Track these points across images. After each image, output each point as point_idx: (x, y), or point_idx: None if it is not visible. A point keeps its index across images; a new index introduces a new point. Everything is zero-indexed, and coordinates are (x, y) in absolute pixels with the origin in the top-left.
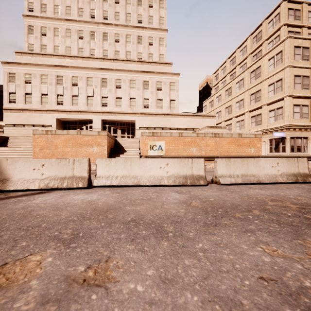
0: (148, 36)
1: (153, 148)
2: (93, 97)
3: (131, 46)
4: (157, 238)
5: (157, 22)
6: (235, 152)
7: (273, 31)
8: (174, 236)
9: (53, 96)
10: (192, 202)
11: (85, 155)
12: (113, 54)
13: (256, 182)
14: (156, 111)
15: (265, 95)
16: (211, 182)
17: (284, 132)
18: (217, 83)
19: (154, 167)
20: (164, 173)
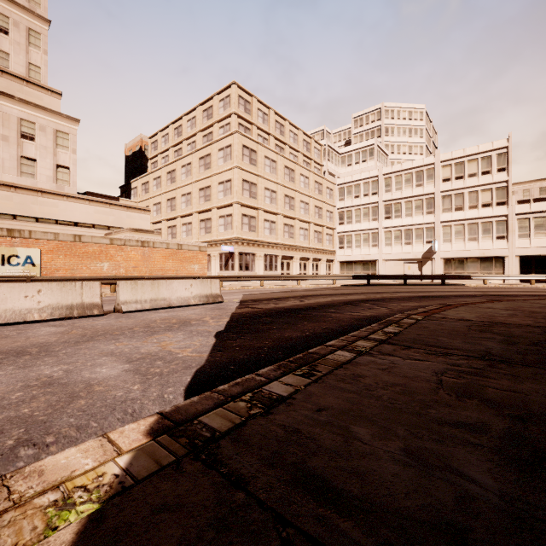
0: None
1: (10, 261)
2: None
3: None
4: (18, 356)
5: None
6: (173, 270)
7: (225, 115)
8: (38, 352)
9: None
10: (71, 332)
11: None
12: None
13: (166, 306)
14: (20, 181)
15: (215, 195)
16: (114, 312)
17: (233, 246)
18: (156, 156)
19: (13, 296)
20: (33, 304)
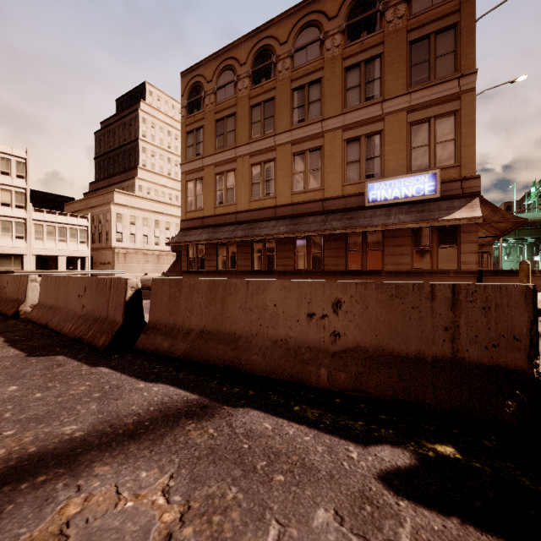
0: None
1: None
2: None
3: None
4: None
5: None
6: None
7: None
8: None
9: None
10: None
11: None
12: None
13: None
14: None
15: None
16: (17, 319)
17: None
18: None
19: None
20: None
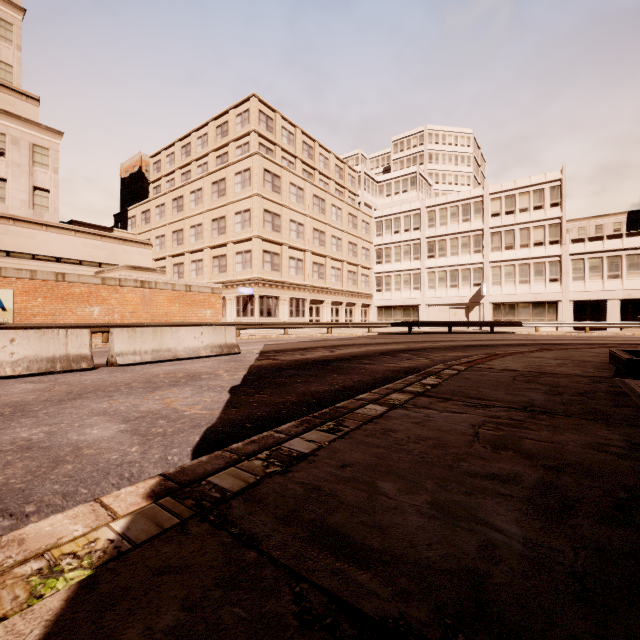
0: None
1: None
2: None
3: None
4: None
5: None
6: (180, 316)
7: (242, 132)
8: (12, 413)
9: None
10: (53, 389)
11: None
12: None
13: (172, 358)
14: None
15: (231, 228)
16: (106, 365)
17: (253, 288)
18: (160, 180)
19: None
20: (4, 357)
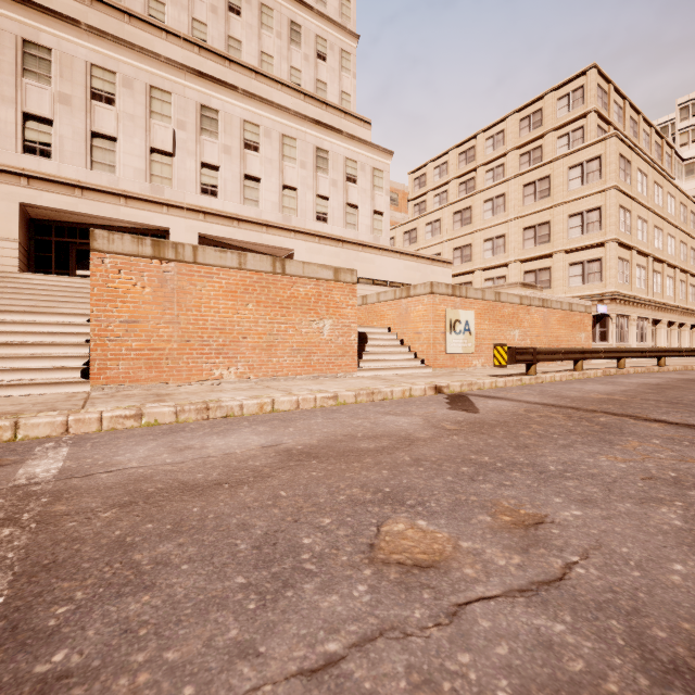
0: (317, 34)
1: (455, 328)
2: (170, 157)
3: (275, 43)
4: None
5: (336, 6)
6: (565, 340)
7: (572, 117)
8: None
9: (5, 116)
10: None
11: (298, 347)
12: (225, 43)
13: None
14: (345, 234)
15: (560, 234)
16: None
17: (606, 305)
18: (423, 195)
19: None
20: None
